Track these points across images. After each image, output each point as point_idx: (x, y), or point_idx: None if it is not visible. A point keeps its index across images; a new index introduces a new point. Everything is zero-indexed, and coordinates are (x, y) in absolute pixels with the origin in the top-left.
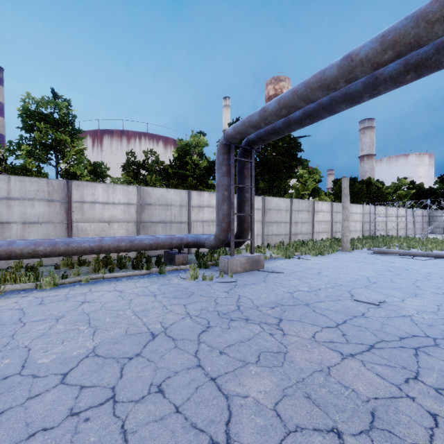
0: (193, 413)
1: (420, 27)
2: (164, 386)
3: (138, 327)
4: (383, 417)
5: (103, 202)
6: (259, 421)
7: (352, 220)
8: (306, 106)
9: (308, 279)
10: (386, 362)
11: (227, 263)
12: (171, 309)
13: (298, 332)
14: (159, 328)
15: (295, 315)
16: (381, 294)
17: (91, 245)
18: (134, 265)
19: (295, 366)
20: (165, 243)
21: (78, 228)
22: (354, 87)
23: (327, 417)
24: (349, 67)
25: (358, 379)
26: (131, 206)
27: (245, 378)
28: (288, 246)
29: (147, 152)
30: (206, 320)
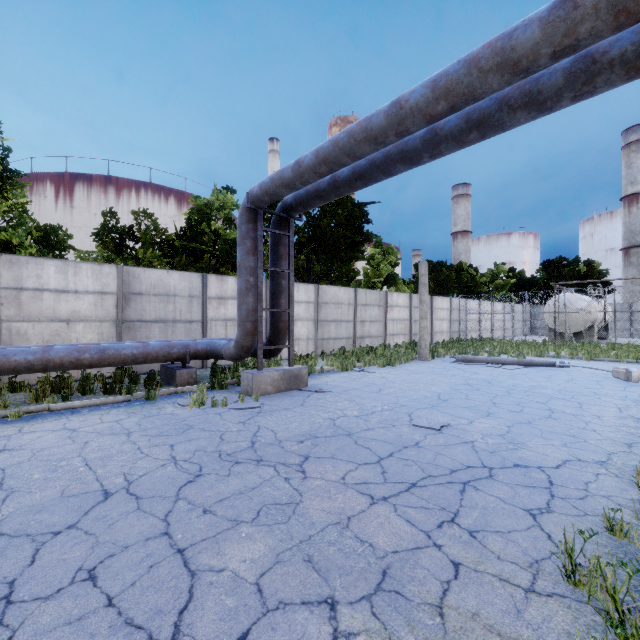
0: (134, 604)
1: (472, 75)
2: (99, 569)
3: (85, 484)
4: (395, 576)
5: (58, 289)
6: (229, 602)
7: (437, 318)
8: (357, 163)
9: (362, 400)
10: (424, 504)
11: (251, 380)
12: (148, 453)
13: (325, 473)
14: (120, 483)
15: (329, 450)
16: (448, 415)
17: (28, 358)
18: (106, 388)
19: (306, 520)
20: (159, 353)
21: (10, 331)
22: (412, 143)
23: (324, 584)
24: (399, 117)
25: (382, 529)
26: (107, 296)
27: (230, 544)
28: (350, 354)
29: (138, 213)
30: (198, 465)
